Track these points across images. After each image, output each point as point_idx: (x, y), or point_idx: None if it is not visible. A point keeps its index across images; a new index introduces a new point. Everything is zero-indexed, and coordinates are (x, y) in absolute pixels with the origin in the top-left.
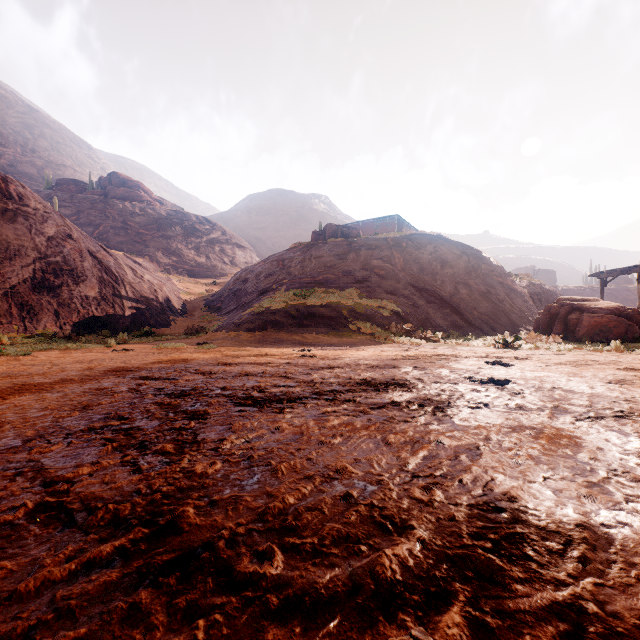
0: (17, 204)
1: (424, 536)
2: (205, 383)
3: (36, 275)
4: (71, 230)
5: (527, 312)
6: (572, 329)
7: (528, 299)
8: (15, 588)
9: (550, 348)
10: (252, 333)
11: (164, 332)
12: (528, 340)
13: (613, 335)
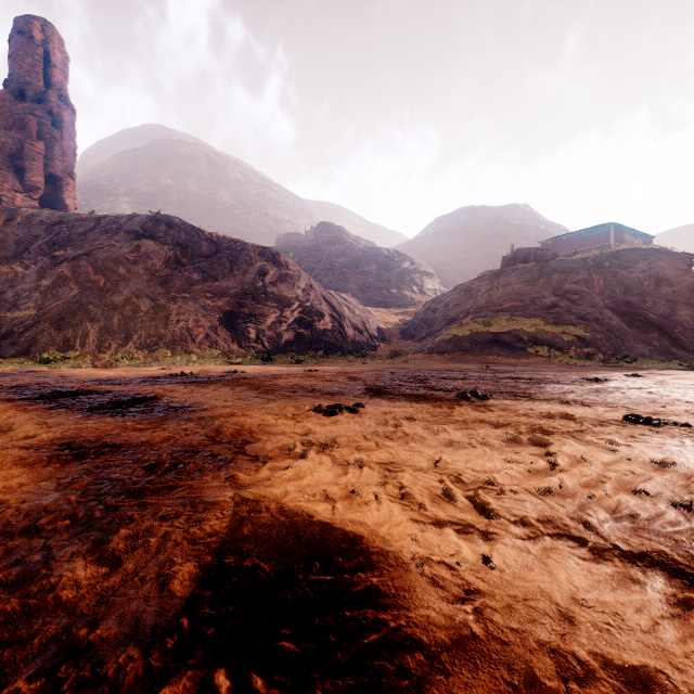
0: (286, 270)
1: (490, 390)
2: (422, 374)
3: (299, 316)
4: (311, 282)
5: None
6: None
7: None
8: (408, 388)
9: None
10: (442, 355)
11: (374, 355)
12: None
13: None
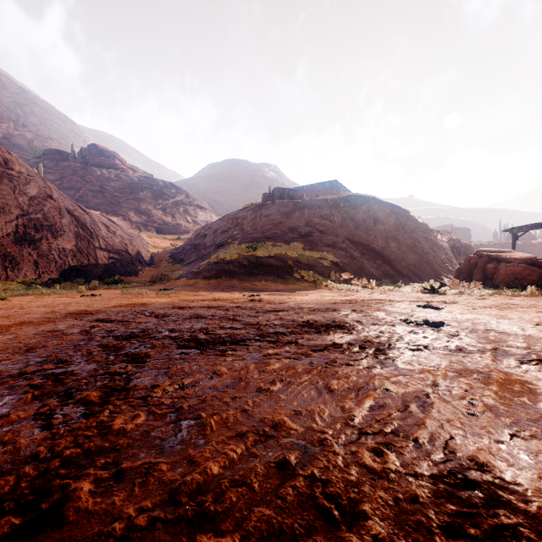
0: (3, 168)
1: (383, 533)
2: (156, 325)
3: (18, 230)
4: (52, 191)
5: (448, 263)
6: (490, 277)
7: (449, 252)
8: None
9: (472, 293)
10: (208, 281)
11: (132, 280)
12: (452, 286)
13: (527, 282)
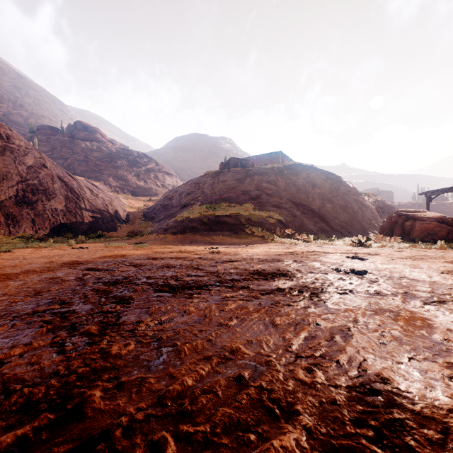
0: (5, 142)
1: (310, 424)
2: (135, 273)
3: (18, 193)
4: (45, 161)
5: (374, 220)
6: (407, 232)
7: (374, 211)
8: None
9: (393, 246)
10: (175, 235)
11: (112, 235)
12: (376, 240)
13: (438, 237)
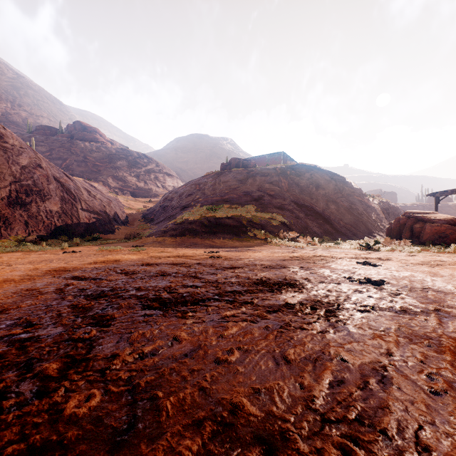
0: None
1: None
2: (124, 283)
3: (11, 194)
4: (41, 161)
5: (379, 222)
6: (417, 235)
7: (379, 213)
8: None
9: (403, 250)
10: (174, 238)
11: (109, 237)
12: (385, 244)
13: (449, 240)
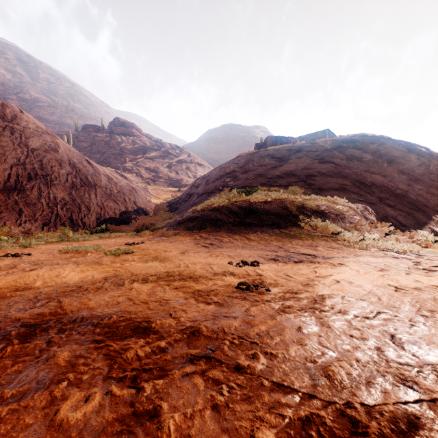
0: (8, 122)
1: None
2: None
3: (10, 178)
4: (58, 146)
5: None
6: None
7: None
8: None
9: None
10: (190, 232)
11: (121, 229)
12: None
13: None
